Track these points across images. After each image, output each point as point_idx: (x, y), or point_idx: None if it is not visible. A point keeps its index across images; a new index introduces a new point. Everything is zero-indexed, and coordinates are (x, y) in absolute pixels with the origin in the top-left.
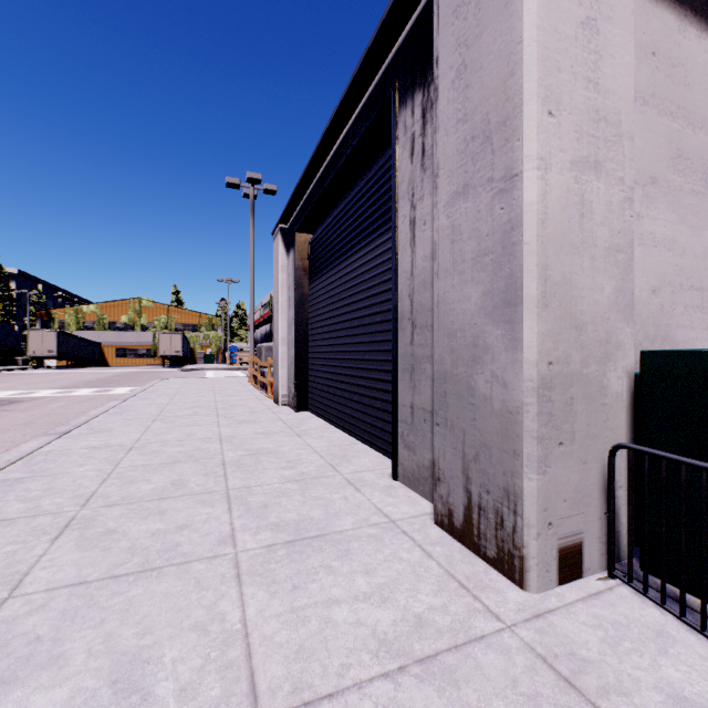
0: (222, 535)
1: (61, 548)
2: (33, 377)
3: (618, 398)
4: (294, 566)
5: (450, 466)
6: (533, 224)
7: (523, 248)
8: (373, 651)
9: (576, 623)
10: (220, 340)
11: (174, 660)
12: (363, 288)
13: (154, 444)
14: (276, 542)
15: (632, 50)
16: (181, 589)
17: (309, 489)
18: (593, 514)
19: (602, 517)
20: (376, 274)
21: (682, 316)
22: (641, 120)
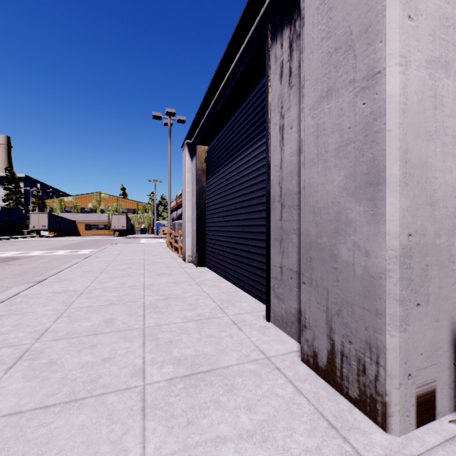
0: (135, 368)
1: (11, 377)
2: (32, 243)
3: None
4: (189, 400)
5: (315, 317)
6: (395, 113)
7: (386, 134)
8: None
9: None
10: (150, 219)
11: None
12: (243, 180)
13: (98, 290)
14: (176, 376)
15: None
16: (95, 421)
17: (204, 328)
18: (444, 365)
19: (451, 366)
20: (253, 170)
21: None
22: None
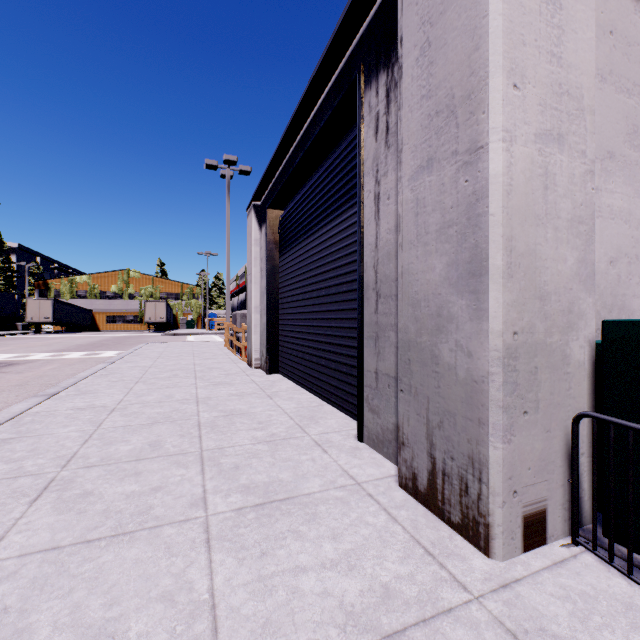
0: (194, 498)
1: (38, 510)
2: (31, 341)
3: (580, 367)
4: (263, 531)
5: (414, 431)
6: (499, 195)
7: (489, 219)
8: (340, 625)
9: (544, 594)
10: (200, 307)
11: (139, 635)
12: (330, 259)
13: (135, 405)
14: (245, 505)
15: (593, 26)
16: (152, 555)
17: (278, 450)
18: (556, 482)
19: (565, 483)
20: (342, 247)
21: (637, 286)
22: (599, 96)
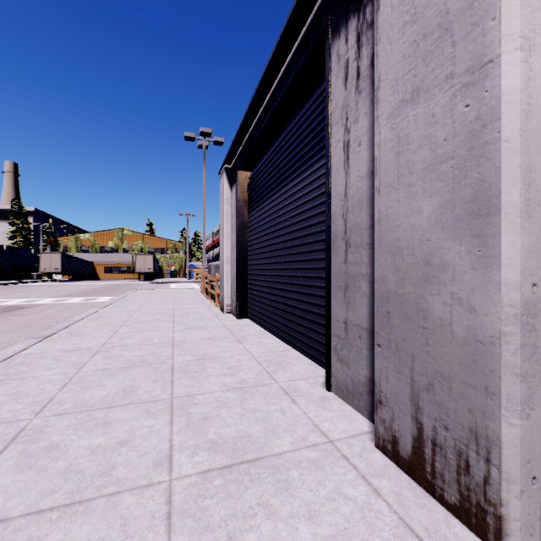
0: (160, 456)
1: None
2: (42, 288)
3: None
4: (230, 504)
5: (395, 390)
6: (515, 116)
7: (501, 146)
8: None
9: None
10: (182, 260)
11: None
12: (295, 213)
13: (116, 348)
14: (212, 467)
15: None
16: (104, 535)
17: (247, 399)
18: None
19: None
20: (307, 200)
21: None
22: None
